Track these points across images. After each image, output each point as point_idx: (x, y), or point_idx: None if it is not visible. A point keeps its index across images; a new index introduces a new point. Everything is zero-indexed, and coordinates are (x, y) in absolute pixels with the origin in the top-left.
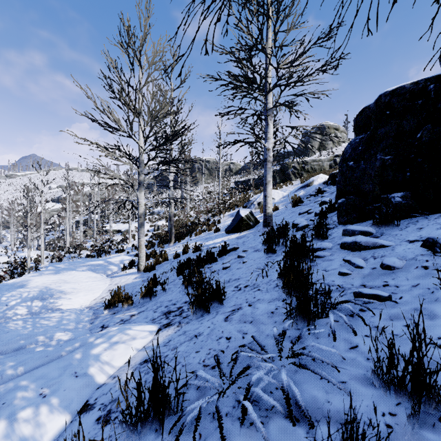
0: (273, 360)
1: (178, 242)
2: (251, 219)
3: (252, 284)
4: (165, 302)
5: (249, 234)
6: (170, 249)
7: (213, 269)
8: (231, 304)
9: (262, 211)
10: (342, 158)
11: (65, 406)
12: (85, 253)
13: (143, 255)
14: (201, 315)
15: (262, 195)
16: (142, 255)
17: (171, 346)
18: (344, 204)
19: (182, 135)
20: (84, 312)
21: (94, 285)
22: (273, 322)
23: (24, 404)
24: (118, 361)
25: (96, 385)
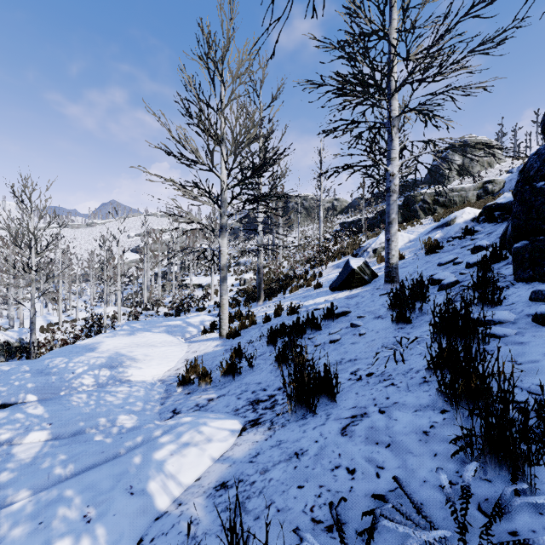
0: (448, 544)
1: (268, 300)
2: (366, 272)
3: (379, 372)
4: (252, 384)
5: (363, 293)
6: (259, 309)
7: (316, 340)
8: (349, 403)
9: (380, 261)
10: (523, 178)
11: (111, 543)
12: (163, 310)
13: (226, 317)
14: (303, 415)
15: (378, 239)
16: (224, 317)
17: (259, 466)
18: (526, 250)
19: (273, 164)
20: (155, 387)
21: (169, 352)
22: (432, 455)
23: (63, 530)
24: (187, 475)
25: (155, 512)
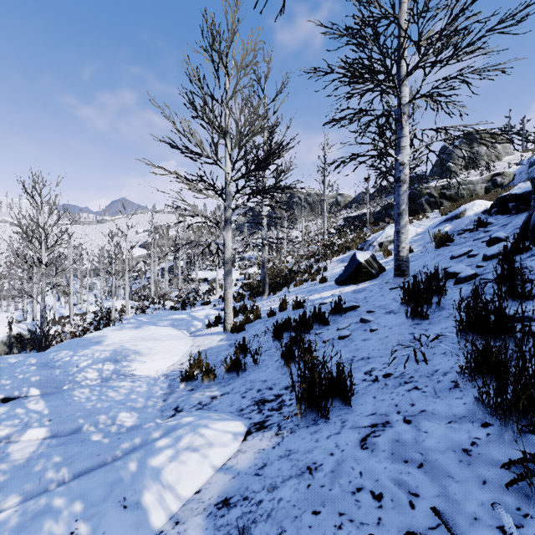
0: None
1: (272, 294)
2: (374, 265)
3: (398, 372)
4: (257, 382)
5: (371, 287)
6: (263, 303)
7: (323, 336)
8: (367, 409)
9: (387, 255)
10: None
11: None
12: (170, 304)
13: (230, 311)
14: (314, 420)
15: (384, 233)
16: (229, 311)
17: (266, 481)
18: None
19: (278, 156)
20: (158, 382)
21: (174, 346)
22: (479, 482)
23: None
24: (186, 486)
25: (149, 531)
